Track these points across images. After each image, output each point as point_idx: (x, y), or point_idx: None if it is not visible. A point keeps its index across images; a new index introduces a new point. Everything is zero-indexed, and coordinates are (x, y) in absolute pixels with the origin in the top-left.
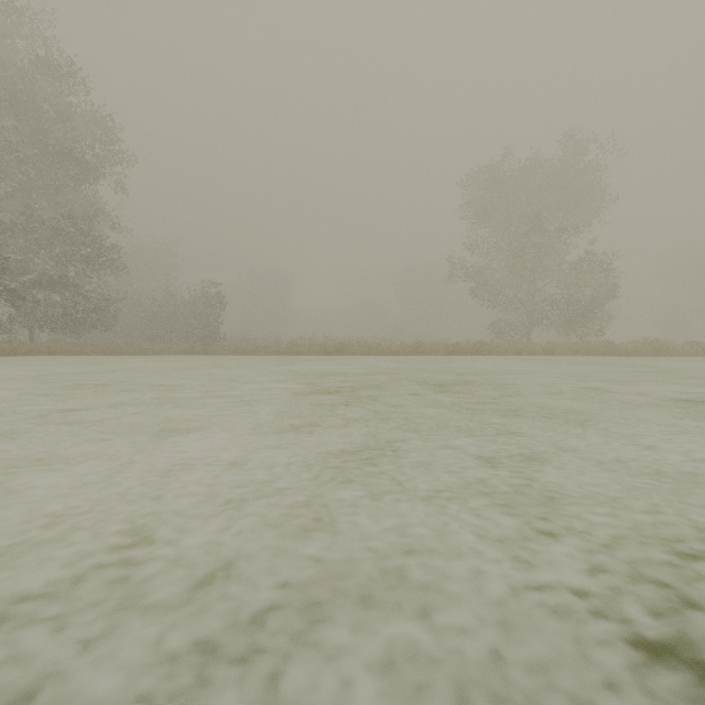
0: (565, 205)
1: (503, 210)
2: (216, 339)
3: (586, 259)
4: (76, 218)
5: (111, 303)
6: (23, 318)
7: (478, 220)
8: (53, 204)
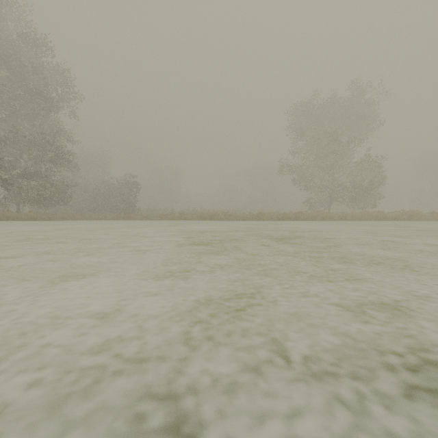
0: (352, 126)
1: (313, 130)
2: (134, 210)
3: (365, 160)
4: (46, 134)
5: (68, 188)
6: (13, 197)
7: (298, 136)
8: (31, 125)
